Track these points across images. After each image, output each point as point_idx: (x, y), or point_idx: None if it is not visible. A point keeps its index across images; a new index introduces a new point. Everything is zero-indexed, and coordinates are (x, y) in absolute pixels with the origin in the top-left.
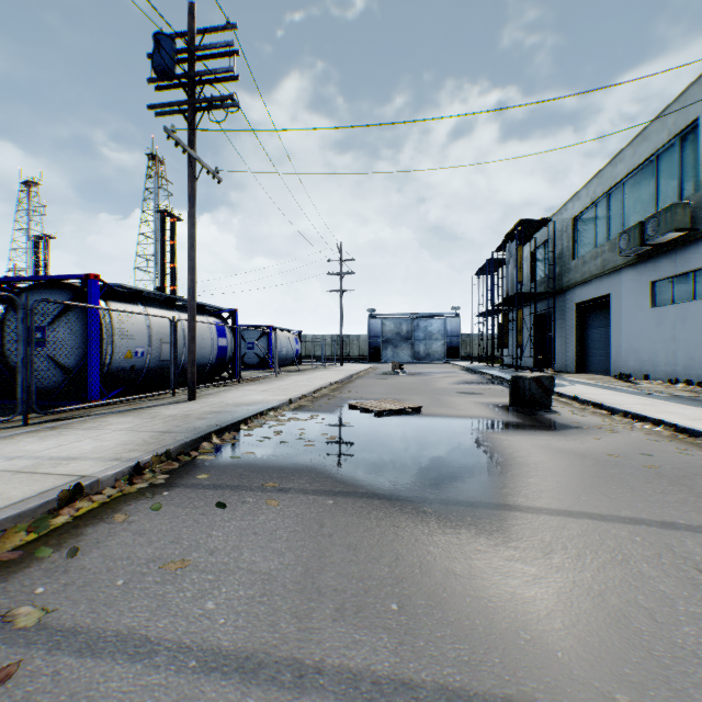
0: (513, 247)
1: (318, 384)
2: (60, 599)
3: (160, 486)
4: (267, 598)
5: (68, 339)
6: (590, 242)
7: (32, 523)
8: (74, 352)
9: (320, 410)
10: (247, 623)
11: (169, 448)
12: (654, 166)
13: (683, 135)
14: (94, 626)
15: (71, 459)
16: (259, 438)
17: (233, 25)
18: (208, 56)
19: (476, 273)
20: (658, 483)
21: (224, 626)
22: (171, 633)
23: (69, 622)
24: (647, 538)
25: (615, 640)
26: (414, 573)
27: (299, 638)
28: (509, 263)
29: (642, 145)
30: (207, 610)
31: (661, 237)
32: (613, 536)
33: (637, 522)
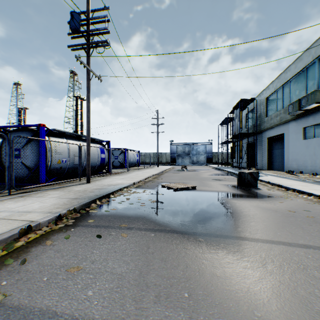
0: (238, 111)
1: (147, 175)
2: (13, 288)
3: (70, 226)
4: (119, 289)
5: (31, 154)
6: (274, 109)
7: (5, 245)
8: (33, 160)
9: (148, 188)
10: (108, 304)
11: (75, 206)
12: (305, 73)
13: (319, 58)
14: (29, 305)
15: (28, 212)
16: (119, 201)
17: (107, 8)
18: (96, 22)
19: (220, 124)
20: (315, 225)
21: (96, 306)
22: (68, 309)
23: (16, 302)
24: (314, 256)
25: (307, 317)
26: (195, 275)
27: (136, 314)
28: (235, 119)
29: (299, 63)
30: (88, 296)
31: (309, 106)
32: (297, 255)
33: (308, 247)
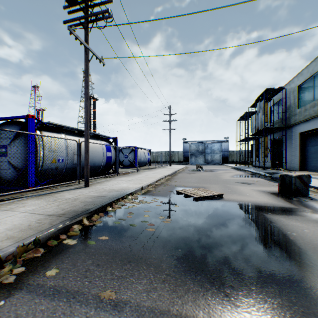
0: (262, 103)
1: (158, 176)
2: None
3: (6, 286)
4: None
5: (18, 152)
6: (309, 98)
7: None
8: (21, 159)
9: (159, 194)
10: None
11: (39, 235)
12: None
13: None
14: None
15: None
16: (116, 219)
17: None
18: None
19: (238, 120)
20: None
21: None
22: None
23: None
24: None
25: None
26: None
27: None
28: (259, 112)
29: None
30: None
31: None
32: None
33: None
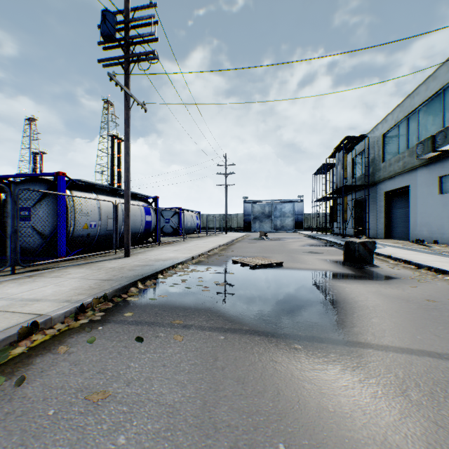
0: (341, 155)
1: (211, 246)
2: None
3: (97, 322)
4: (170, 433)
5: (45, 216)
6: (394, 151)
7: None
8: (49, 224)
9: (213, 264)
10: None
11: (106, 292)
12: (441, 97)
13: None
14: None
15: (36, 300)
16: (170, 284)
17: (154, 4)
18: (138, 26)
19: (315, 173)
20: None
21: None
22: None
23: None
24: None
25: None
26: (294, 408)
27: None
28: (338, 166)
29: (432, 83)
30: (119, 445)
31: (448, 145)
32: None
33: None
